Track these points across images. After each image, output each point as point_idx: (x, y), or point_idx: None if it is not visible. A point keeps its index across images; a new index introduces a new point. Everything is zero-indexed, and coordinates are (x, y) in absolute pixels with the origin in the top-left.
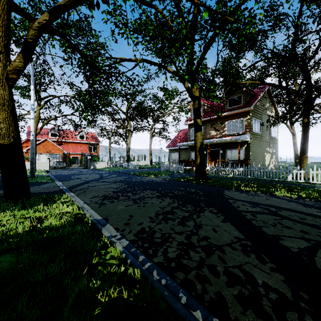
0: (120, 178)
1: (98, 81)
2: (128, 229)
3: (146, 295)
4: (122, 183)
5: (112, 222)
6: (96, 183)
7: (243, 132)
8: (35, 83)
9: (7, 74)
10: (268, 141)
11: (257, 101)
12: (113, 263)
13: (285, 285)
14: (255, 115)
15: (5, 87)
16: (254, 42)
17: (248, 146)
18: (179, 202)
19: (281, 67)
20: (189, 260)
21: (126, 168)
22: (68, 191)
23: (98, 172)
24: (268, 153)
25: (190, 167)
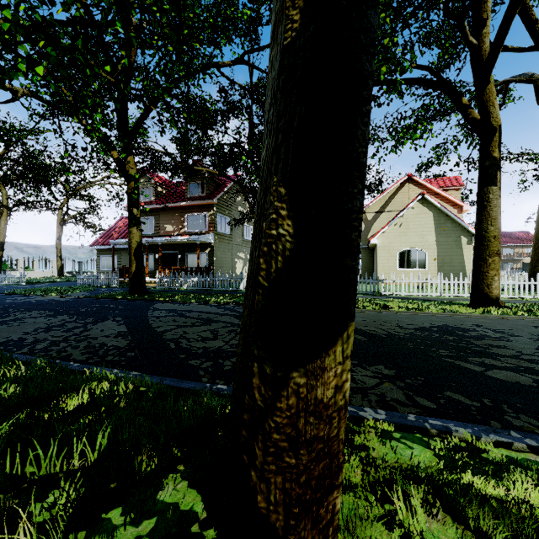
0: None
1: None
2: None
3: (1, 361)
4: None
5: None
6: None
7: (206, 231)
8: None
9: None
10: (240, 244)
11: (223, 193)
12: None
13: (126, 344)
14: (221, 210)
15: None
16: (212, 121)
17: (212, 250)
18: (80, 317)
19: (236, 162)
20: (57, 347)
21: None
22: None
23: None
24: (240, 259)
25: None
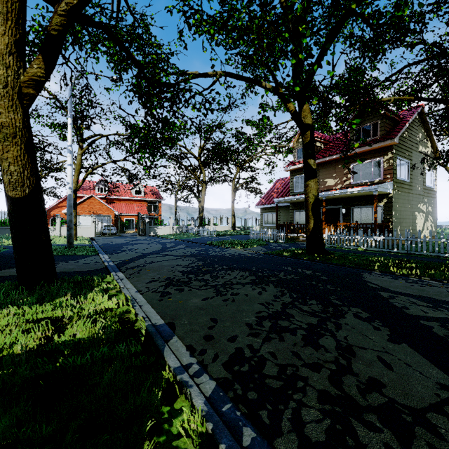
0: (191, 250)
1: (158, 102)
2: (211, 350)
3: None
4: (195, 258)
5: (182, 332)
6: (156, 258)
7: (380, 180)
8: (75, 117)
9: (20, 88)
10: (421, 194)
11: (404, 129)
12: (187, 448)
13: None
14: (400, 152)
15: (17, 108)
16: (402, 33)
17: (389, 202)
18: (293, 294)
19: None
20: None
21: (199, 236)
22: (115, 270)
23: (159, 241)
24: (420, 213)
25: (293, 235)
